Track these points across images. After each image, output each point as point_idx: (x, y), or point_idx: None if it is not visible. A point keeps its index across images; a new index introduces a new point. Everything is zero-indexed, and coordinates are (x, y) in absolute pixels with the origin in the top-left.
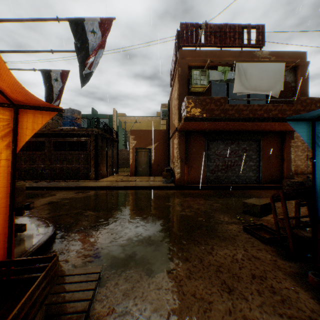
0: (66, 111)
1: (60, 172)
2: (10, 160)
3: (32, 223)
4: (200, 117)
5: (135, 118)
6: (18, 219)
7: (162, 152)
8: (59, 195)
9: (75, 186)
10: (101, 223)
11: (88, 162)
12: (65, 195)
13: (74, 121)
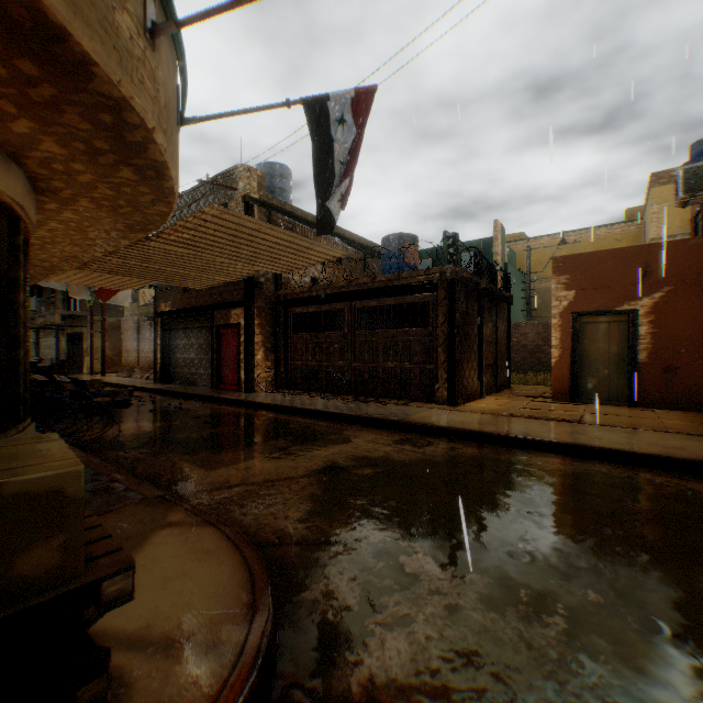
0: (386, 242)
1: (369, 379)
2: None
3: (210, 589)
4: None
5: (553, 239)
6: (201, 542)
7: (688, 323)
8: (355, 444)
9: (398, 420)
10: (474, 701)
11: (431, 356)
12: (370, 445)
13: (402, 262)
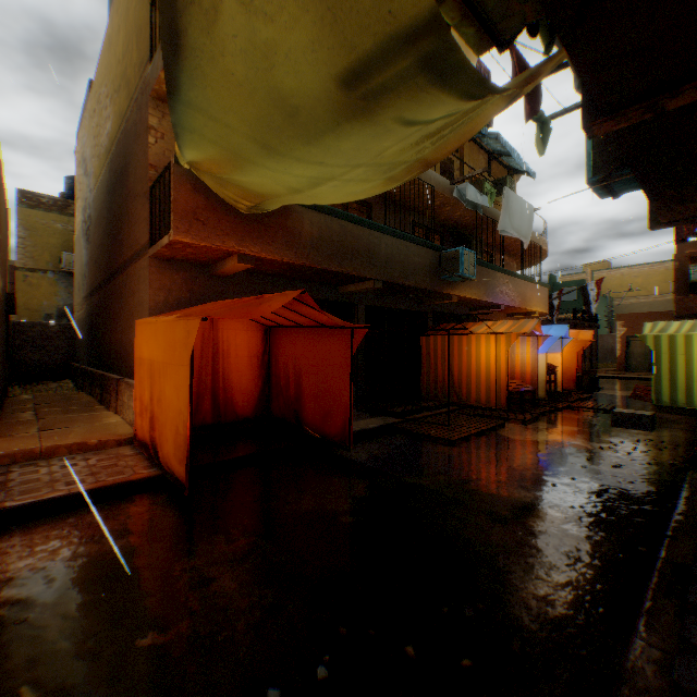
0: None
1: None
2: (580, 353)
3: None
4: (691, 314)
5: (630, 269)
6: None
7: None
8: None
9: None
10: None
11: None
12: None
13: None
